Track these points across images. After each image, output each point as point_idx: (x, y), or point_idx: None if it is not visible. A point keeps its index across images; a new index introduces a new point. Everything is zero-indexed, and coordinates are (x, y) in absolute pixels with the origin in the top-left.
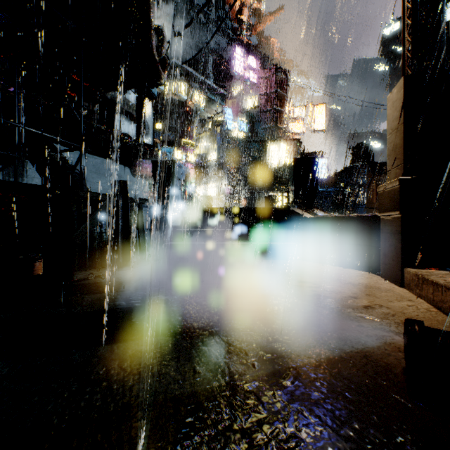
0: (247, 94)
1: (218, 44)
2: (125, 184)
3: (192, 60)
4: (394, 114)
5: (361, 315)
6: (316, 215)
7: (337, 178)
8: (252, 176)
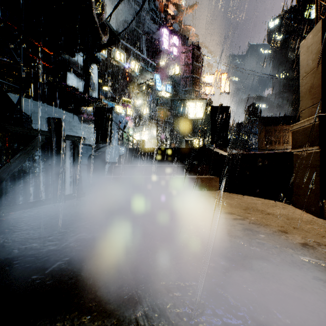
0: (172, 65)
1: (150, 29)
2: (59, 121)
3: (130, 39)
4: (309, 57)
5: (307, 259)
6: (231, 153)
7: (236, 128)
8: (175, 126)
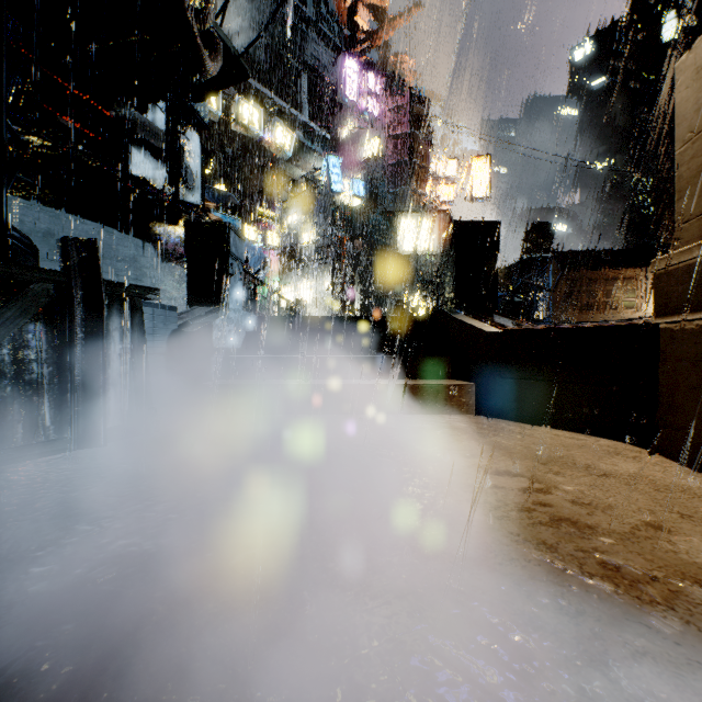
0: (365, 136)
1: (317, 59)
2: (92, 249)
3: (274, 81)
4: (701, 93)
5: None
6: (503, 327)
7: (503, 277)
8: (372, 270)
